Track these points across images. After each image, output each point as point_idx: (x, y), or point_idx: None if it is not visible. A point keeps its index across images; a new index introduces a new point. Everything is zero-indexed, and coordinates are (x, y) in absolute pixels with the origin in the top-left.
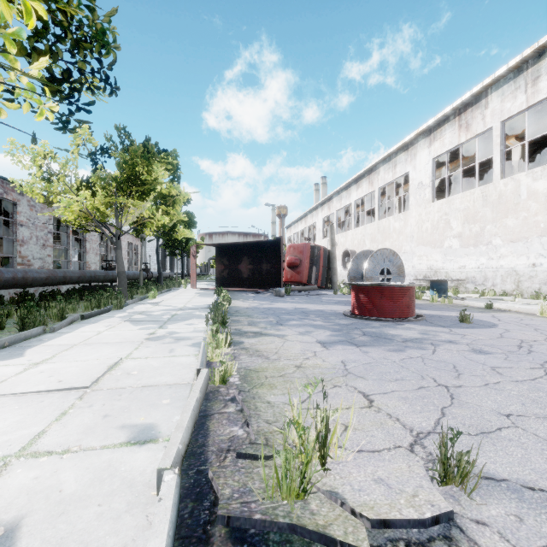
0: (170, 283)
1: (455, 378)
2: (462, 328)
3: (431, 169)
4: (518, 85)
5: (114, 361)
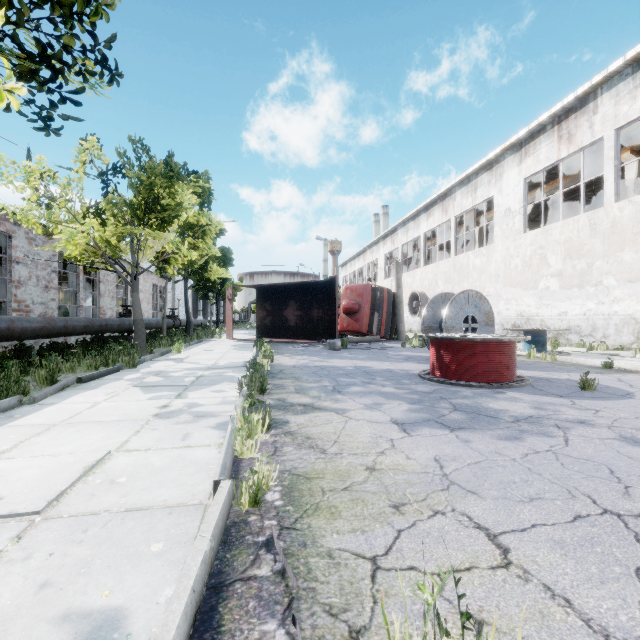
0: (202, 332)
1: (625, 495)
2: (588, 399)
3: (521, 192)
4: (638, 82)
5: (97, 458)
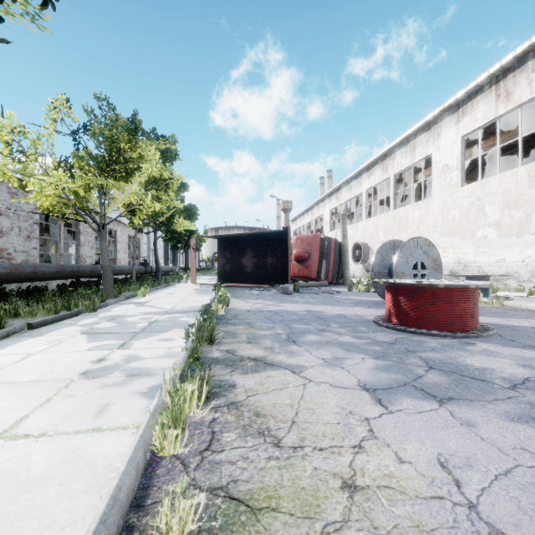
0: (171, 277)
1: None
2: None
3: (459, 149)
4: None
5: None
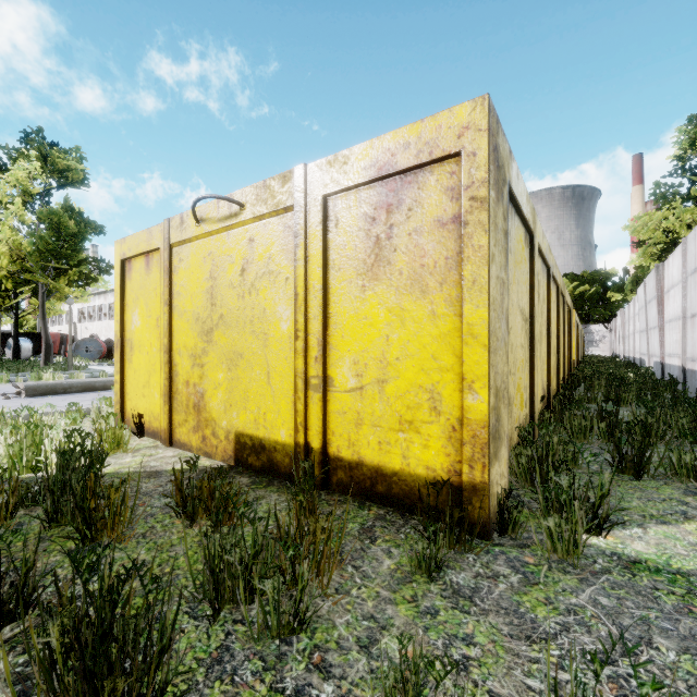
0: None
1: None
2: None
3: None
4: None
5: None
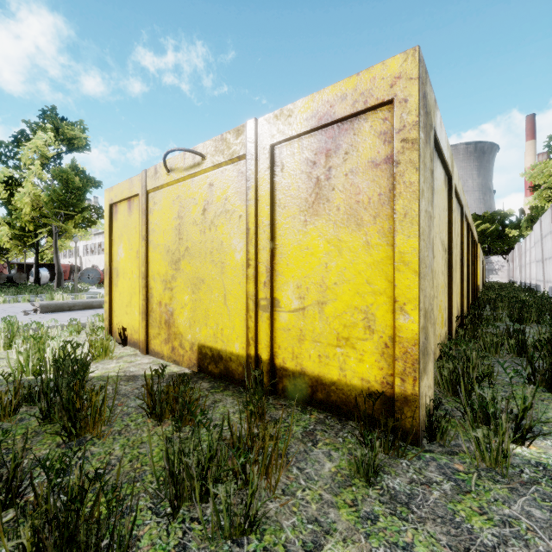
0: None
1: None
2: None
3: None
4: None
5: None
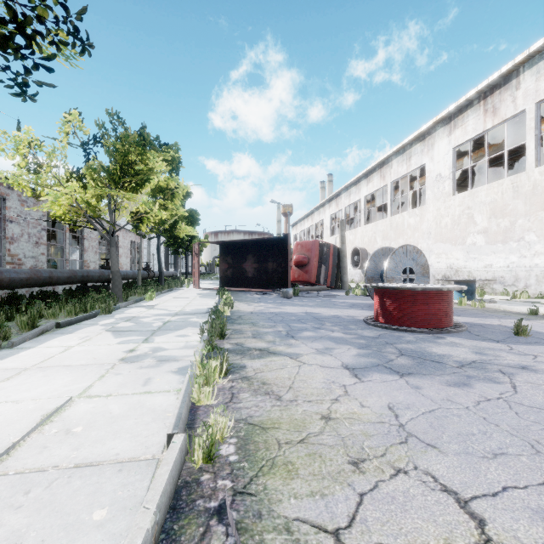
0: (173, 282)
1: None
2: (524, 344)
3: (451, 160)
4: None
5: (57, 405)
